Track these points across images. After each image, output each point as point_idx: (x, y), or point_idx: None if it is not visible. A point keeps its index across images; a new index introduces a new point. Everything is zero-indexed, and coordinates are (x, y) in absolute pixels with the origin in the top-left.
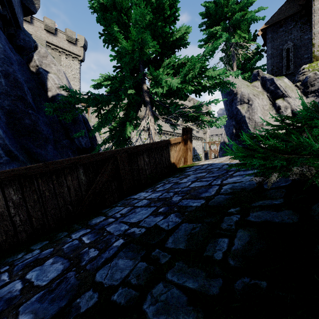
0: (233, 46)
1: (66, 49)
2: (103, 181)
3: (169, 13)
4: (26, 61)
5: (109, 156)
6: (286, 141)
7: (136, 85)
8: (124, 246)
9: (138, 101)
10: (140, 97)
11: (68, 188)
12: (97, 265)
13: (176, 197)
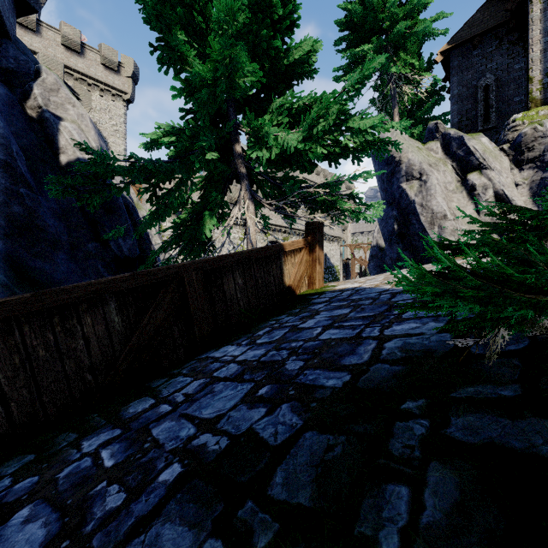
0: (393, 79)
1: (100, 79)
2: (157, 323)
3: (281, 13)
4: (18, 98)
5: (168, 276)
6: (526, 261)
7: (223, 144)
8: (180, 485)
9: (226, 174)
10: (229, 167)
11: (86, 339)
12: (116, 537)
13: (293, 362)
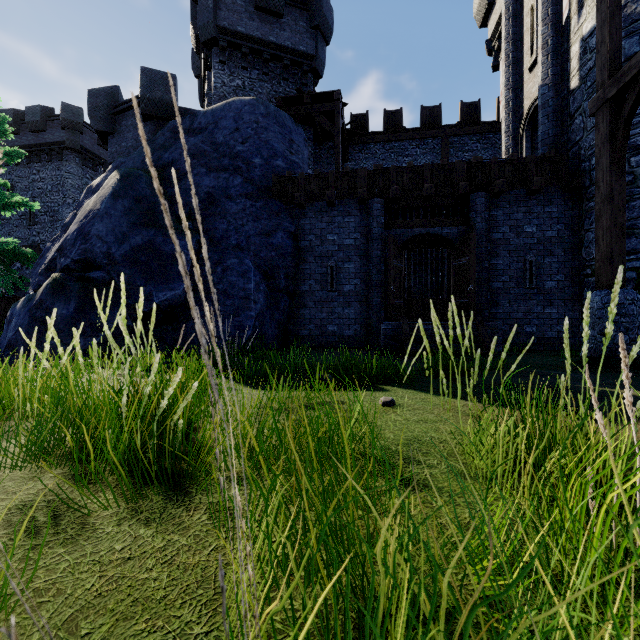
0: None
1: None
2: None
3: None
4: None
5: None
6: None
7: None
8: None
9: None
10: None
11: None
12: None
13: None
